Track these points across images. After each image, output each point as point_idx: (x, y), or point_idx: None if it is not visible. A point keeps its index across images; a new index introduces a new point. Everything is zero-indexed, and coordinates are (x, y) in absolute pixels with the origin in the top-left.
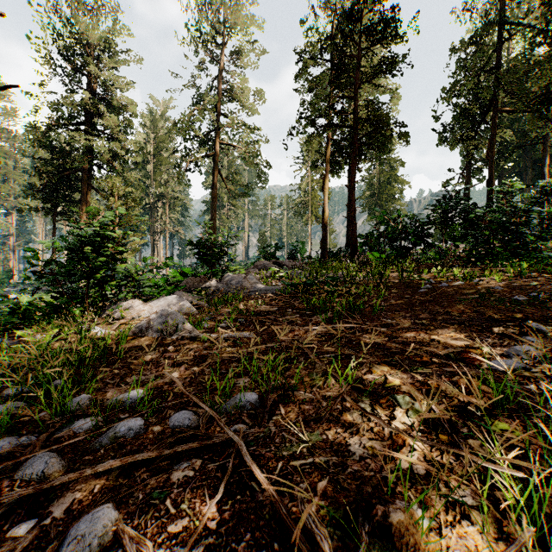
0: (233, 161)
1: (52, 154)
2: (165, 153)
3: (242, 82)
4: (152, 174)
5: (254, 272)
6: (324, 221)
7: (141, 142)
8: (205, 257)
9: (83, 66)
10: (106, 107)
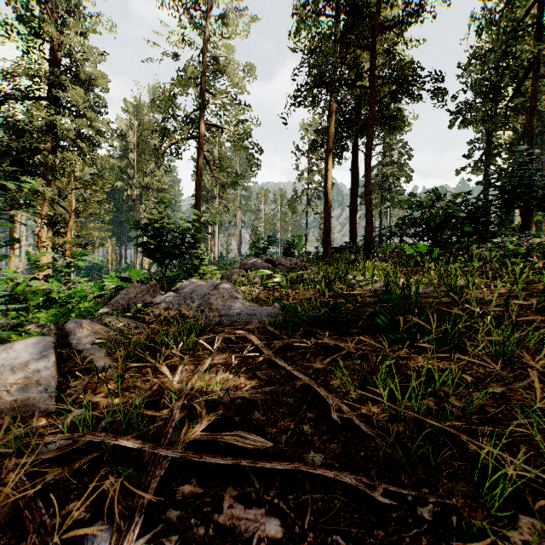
0: (224, 152)
1: (8, 134)
2: (150, 142)
3: (230, 51)
4: (135, 164)
5: (239, 275)
6: (327, 210)
7: (124, 129)
8: (150, 252)
9: (41, 28)
10: (74, 81)
